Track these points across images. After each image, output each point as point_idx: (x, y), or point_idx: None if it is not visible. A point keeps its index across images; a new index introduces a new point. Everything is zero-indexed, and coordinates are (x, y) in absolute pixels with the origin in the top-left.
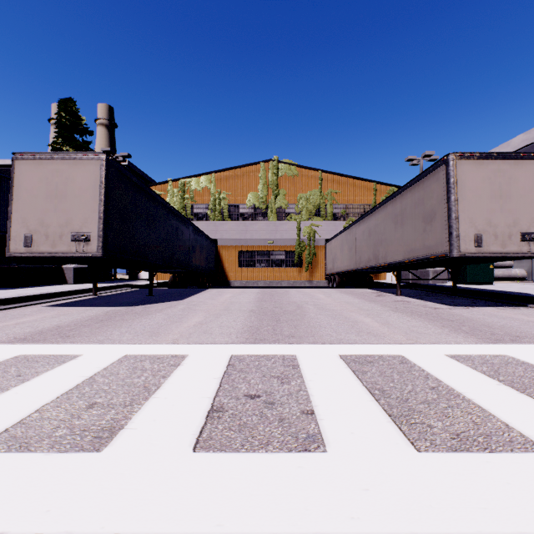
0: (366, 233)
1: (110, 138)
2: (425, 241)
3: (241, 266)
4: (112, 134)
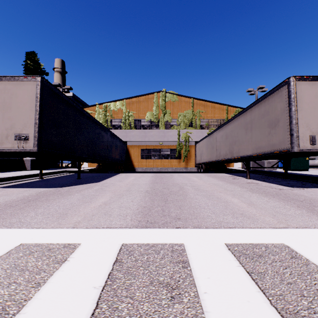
0: (224, 136)
1: (62, 79)
2: (270, 141)
3: (142, 158)
4: (63, 77)
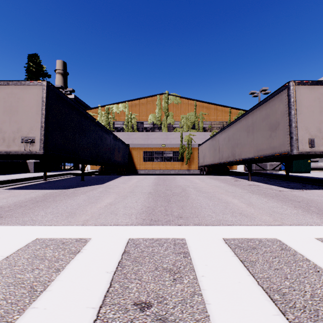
0: (226, 139)
1: (64, 81)
2: (270, 143)
3: (145, 161)
4: (65, 79)
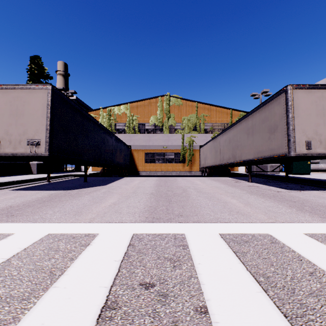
0: (227, 141)
1: (65, 82)
2: (269, 145)
3: (146, 162)
4: (66, 80)
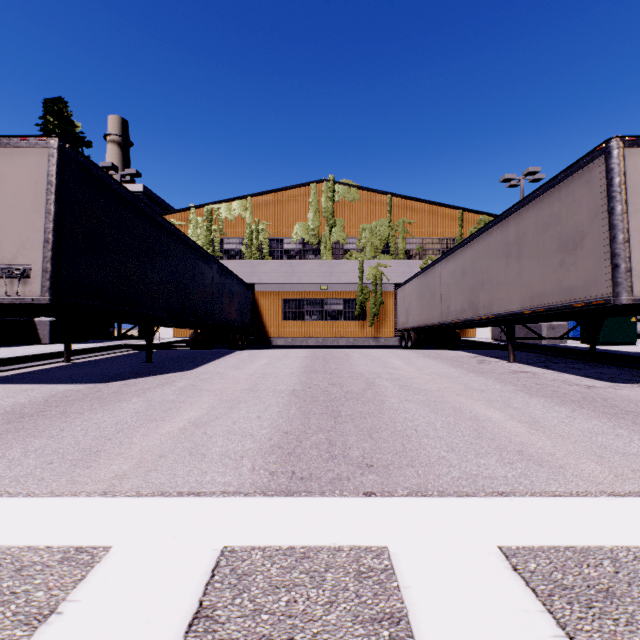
0: (458, 272)
1: (123, 158)
2: (562, 280)
3: (286, 319)
4: (126, 154)
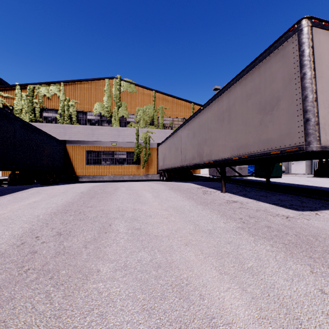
0: (191, 134)
1: None
2: (262, 134)
3: (89, 164)
4: None
